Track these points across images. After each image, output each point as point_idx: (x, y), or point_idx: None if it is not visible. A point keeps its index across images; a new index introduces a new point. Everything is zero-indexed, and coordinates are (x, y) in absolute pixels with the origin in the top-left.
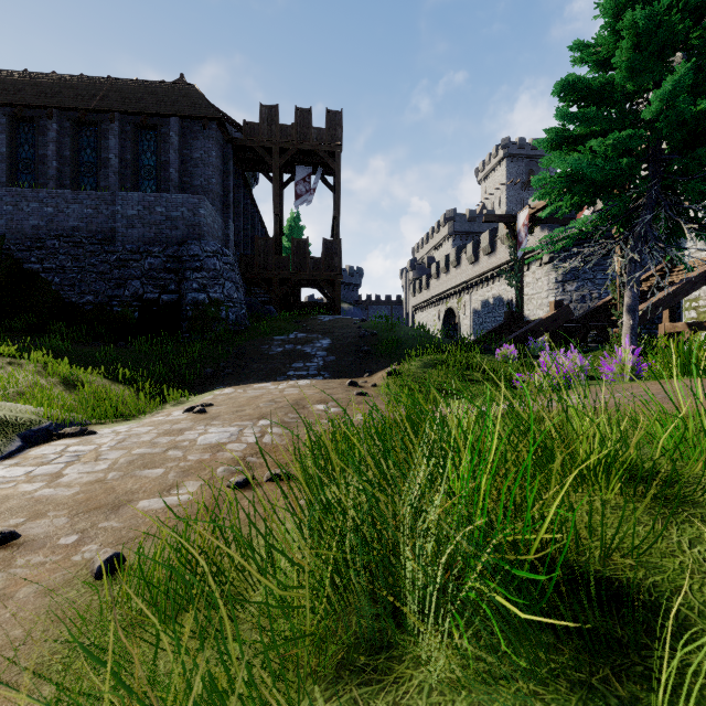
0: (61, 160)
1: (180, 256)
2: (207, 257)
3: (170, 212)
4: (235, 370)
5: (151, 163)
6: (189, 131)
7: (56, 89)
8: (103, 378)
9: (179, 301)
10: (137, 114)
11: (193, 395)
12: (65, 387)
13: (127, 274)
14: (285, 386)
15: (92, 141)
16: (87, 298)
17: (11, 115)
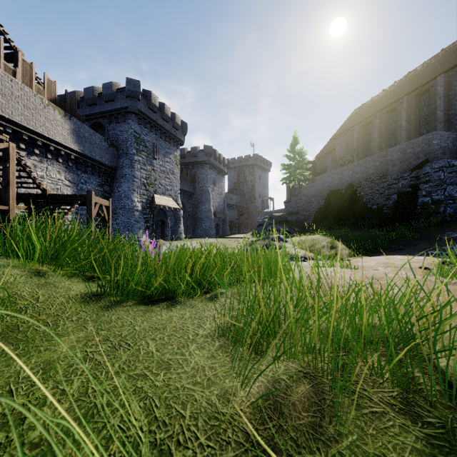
0: (380, 136)
1: (418, 175)
2: (434, 172)
3: (414, 150)
4: (406, 247)
5: (426, 114)
6: (452, 77)
7: (380, 101)
8: (344, 246)
9: (415, 204)
10: (415, 89)
11: (364, 256)
12: (329, 248)
13: (390, 192)
14: (401, 258)
15: (394, 118)
16: (374, 207)
17: (362, 125)
